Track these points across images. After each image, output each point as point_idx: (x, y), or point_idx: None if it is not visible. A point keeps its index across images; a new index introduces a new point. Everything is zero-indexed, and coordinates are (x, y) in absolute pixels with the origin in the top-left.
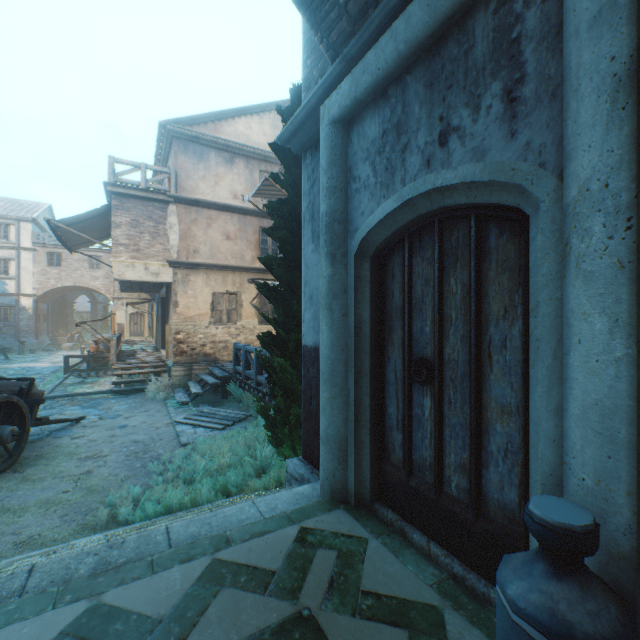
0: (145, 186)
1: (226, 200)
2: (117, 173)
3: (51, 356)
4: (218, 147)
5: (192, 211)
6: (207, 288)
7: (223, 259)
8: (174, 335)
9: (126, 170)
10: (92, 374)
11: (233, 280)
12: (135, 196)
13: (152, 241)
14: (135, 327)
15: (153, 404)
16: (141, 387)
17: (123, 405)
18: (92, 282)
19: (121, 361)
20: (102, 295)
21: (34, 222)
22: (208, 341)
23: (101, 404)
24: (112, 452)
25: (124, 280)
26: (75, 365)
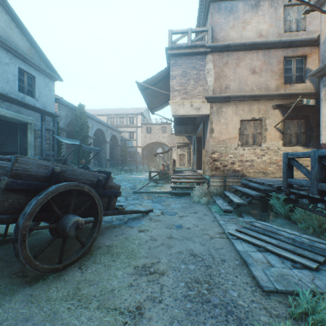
0: (190, 45)
1: (251, 40)
2: (173, 41)
3: (146, 173)
4: None
5: (223, 56)
6: (235, 116)
7: (249, 91)
8: (210, 154)
9: (178, 37)
10: (160, 182)
11: (257, 108)
12: (184, 54)
13: (195, 85)
14: (180, 161)
15: (198, 206)
16: (188, 192)
17: (177, 204)
18: (162, 139)
19: (175, 174)
20: (166, 147)
21: (141, 114)
22: (236, 160)
23: (163, 201)
24: (168, 267)
25: (177, 116)
26: (153, 176)
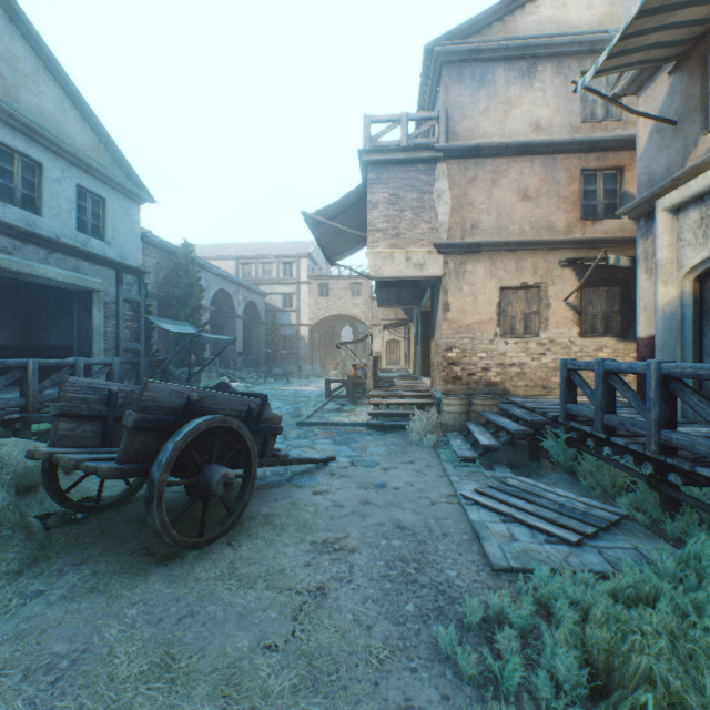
0: (405, 144)
1: (520, 137)
2: (373, 136)
3: (319, 382)
4: (508, 56)
5: (468, 166)
6: (490, 281)
7: (516, 233)
8: (443, 352)
9: (383, 130)
10: (349, 401)
11: (532, 265)
12: (393, 162)
13: (414, 220)
14: (390, 356)
15: (418, 451)
16: (401, 423)
17: (379, 446)
18: (353, 310)
19: (377, 387)
20: (361, 325)
21: (309, 257)
22: (492, 363)
23: (354, 440)
24: (362, 543)
25: (380, 278)
26: (334, 390)
